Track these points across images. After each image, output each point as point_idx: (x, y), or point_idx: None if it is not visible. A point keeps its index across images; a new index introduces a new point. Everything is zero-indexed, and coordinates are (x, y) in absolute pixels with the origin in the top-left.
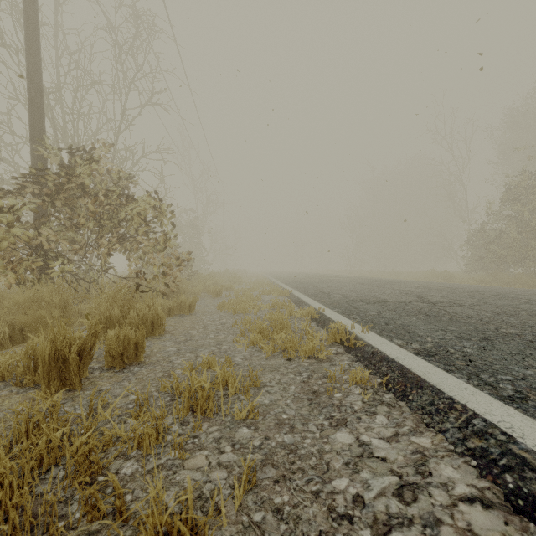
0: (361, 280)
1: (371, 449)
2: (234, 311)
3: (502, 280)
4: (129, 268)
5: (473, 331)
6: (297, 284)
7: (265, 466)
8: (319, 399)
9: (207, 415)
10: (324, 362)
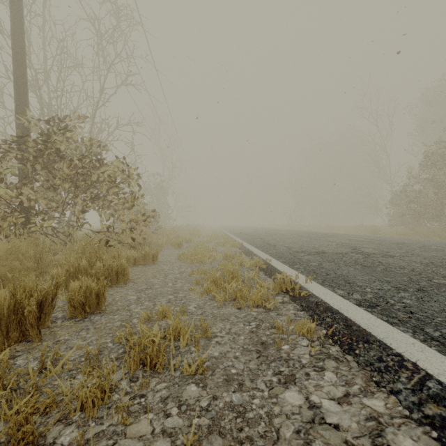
0: (301, 233)
1: (322, 413)
2: (191, 261)
3: (421, 234)
4: (101, 223)
5: (408, 281)
6: (247, 237)
7: (212, 433)
8: (267, 351)
9: (157, 370)
10: (271, 311)
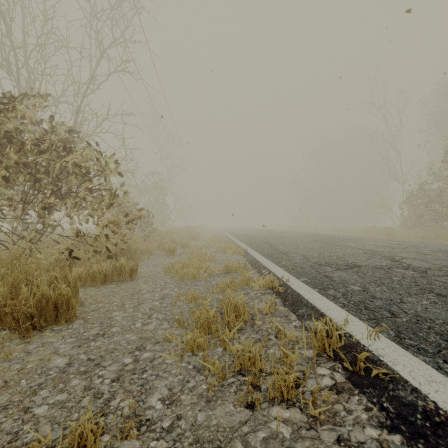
0: (311, 236)
1: None
2: (181, 278)
3: (443, 237)
4: (71, 226)
5: None
6: (251, 240)
7: None
8: None
9: None
10: (321, 423)
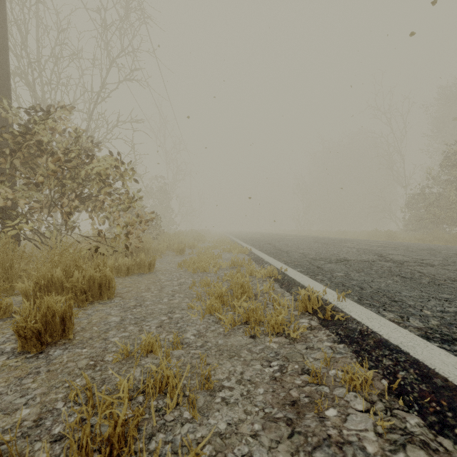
0: (313, 238)
1: None
2: (193, 270)
3: (441, 239)
4: (92, 227)
5: None
6: (256, 242)
7: None
8: (303, 421)
9: None
10: (297, 342)
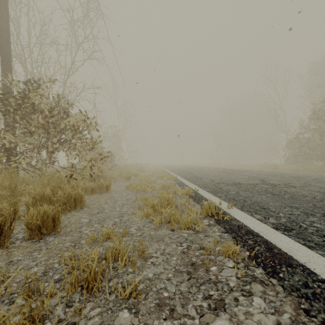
0: (220, 169)
1: None
2: (136, 190)
3: (310, 170)
4: (67, 161)
5: (313, 207)
6: (180, 172)
7: None
8: (197, 272)
9: (93, 293)
10: (200, 233)
